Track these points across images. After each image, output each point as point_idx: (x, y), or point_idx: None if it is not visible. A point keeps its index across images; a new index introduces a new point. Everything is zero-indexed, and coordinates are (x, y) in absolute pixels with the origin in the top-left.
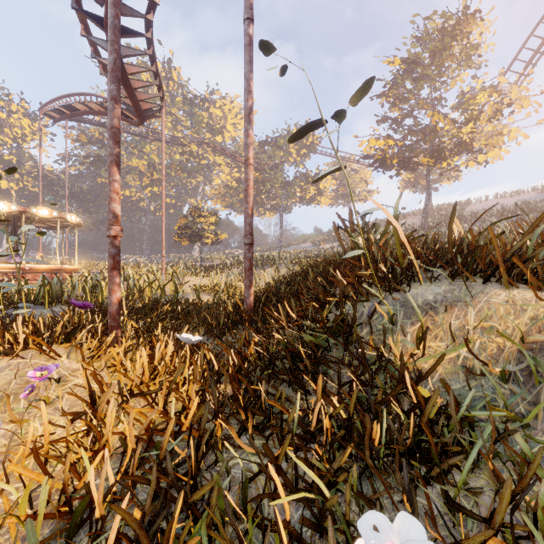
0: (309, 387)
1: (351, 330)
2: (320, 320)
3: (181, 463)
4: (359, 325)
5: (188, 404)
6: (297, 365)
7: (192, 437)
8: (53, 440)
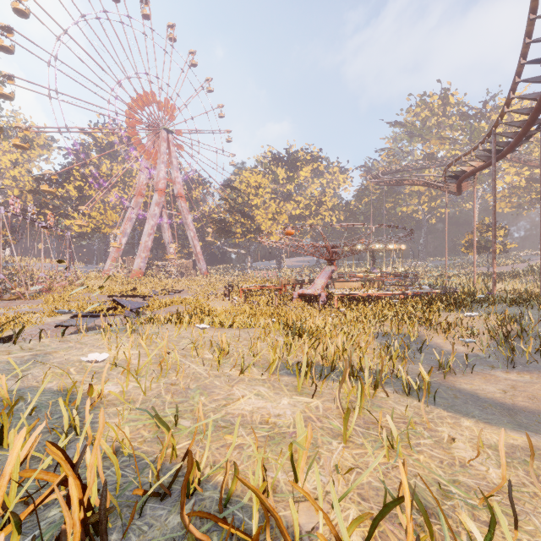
0: None
1: None
2: None
3: None
4: None
5: None
6: None
7: None
8: None
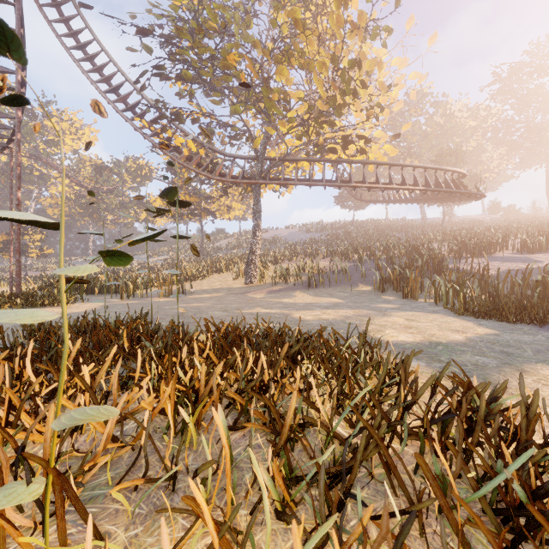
0: None
1: None
2: None
3: None
4: None
5: None
6: None
7: None
8: None
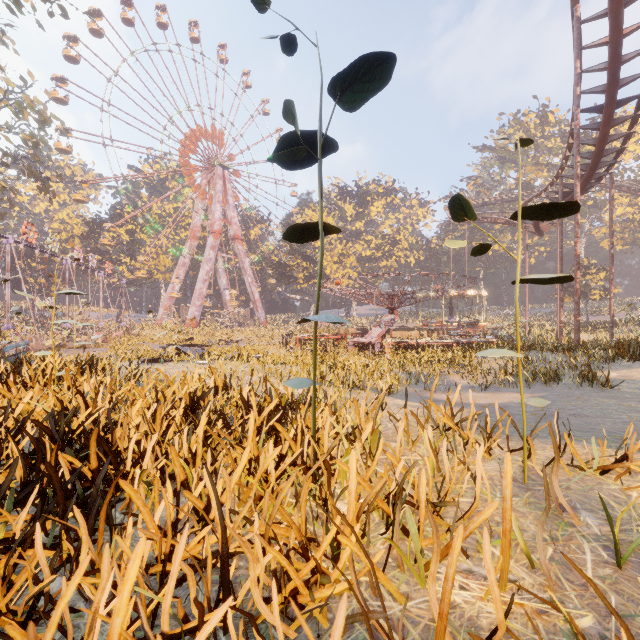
0: None
1: None
2: None
3: None
4: None
5: None
6: None
7: None
8: None
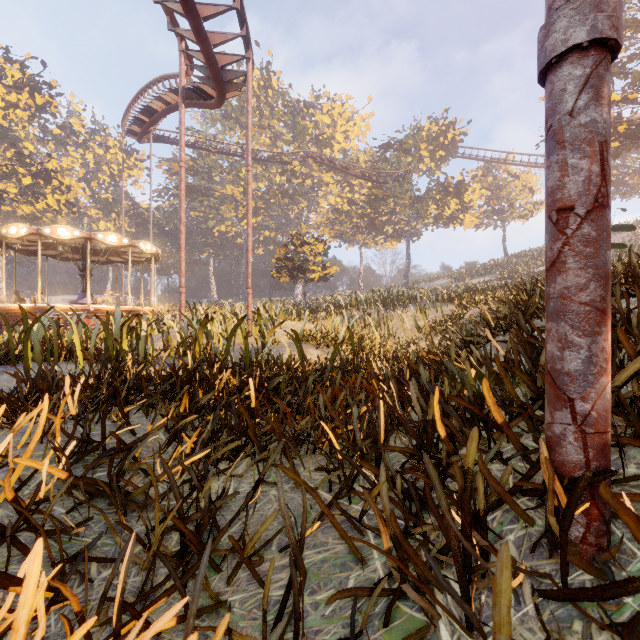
0: None
1: None
2: None
3: None
4: None
5: None
6: None
7: None
8: None
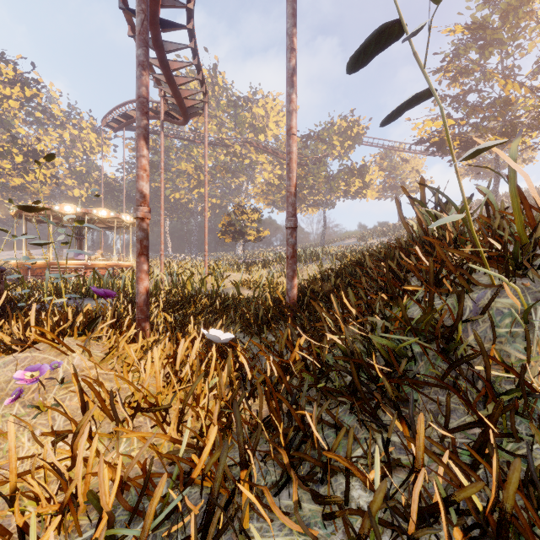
0: (384, 417)
1: (452, 333)
2: (392, 317)
3: (184, 539)
4: (462, 327)
5: (208, 428)
6: (368, 386)
7: (194, 514)
8: (26, 470)
